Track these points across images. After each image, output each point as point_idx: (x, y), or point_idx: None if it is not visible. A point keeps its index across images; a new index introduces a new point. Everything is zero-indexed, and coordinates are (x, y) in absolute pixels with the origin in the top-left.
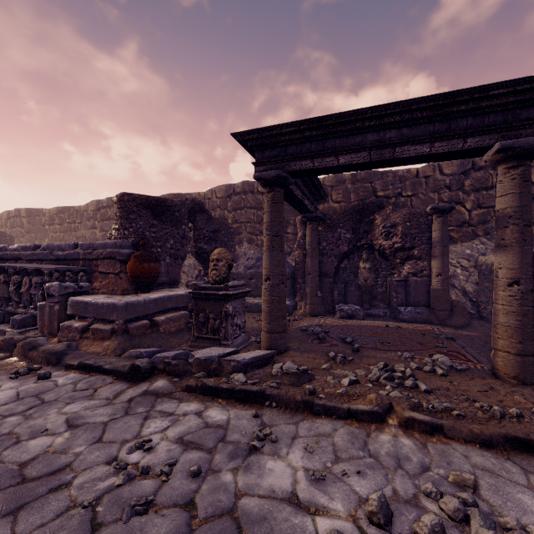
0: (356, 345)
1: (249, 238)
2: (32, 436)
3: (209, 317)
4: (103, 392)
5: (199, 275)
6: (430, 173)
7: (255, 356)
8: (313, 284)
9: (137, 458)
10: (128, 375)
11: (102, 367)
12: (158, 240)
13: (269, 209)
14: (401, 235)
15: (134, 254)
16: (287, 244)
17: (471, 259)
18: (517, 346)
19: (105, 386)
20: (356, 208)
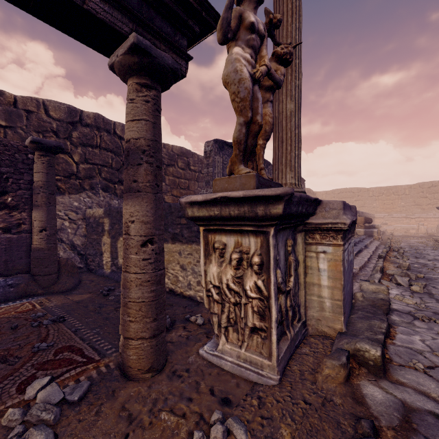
0: None
1: None
2: None
3: None
4: None
5: None
6: (34, 109)
7: None
8: None
9: None
10: None
11: None
12: None
13: None
14: None
15: None
16: None
17: (79, 212)
18: (152, 326)
19: None
20: None
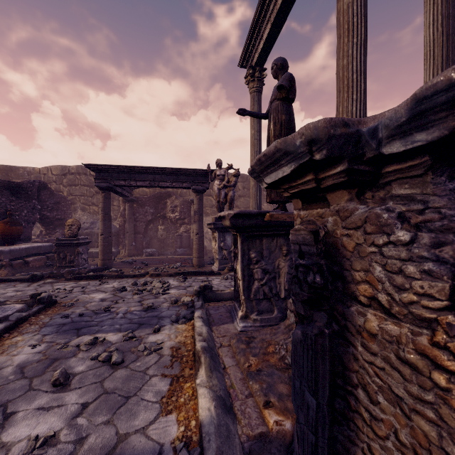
0: (146, 262)
1: (82, 207)
2: (3, 294)
3: (67, 255)
4: (20, 285)
5: (41, 235)
6: None
7: (97, 267)
8: (130, 238)
9: (58, 290)
10: (30, 279)
11: (10, 279)
12: (17, 211)
13: (103, 201)
14: (179, 212)
15: (4, 221)
16: (113, 212)
17: None
18: (198, 255)
19: (19, 284)
20: (156, 195)
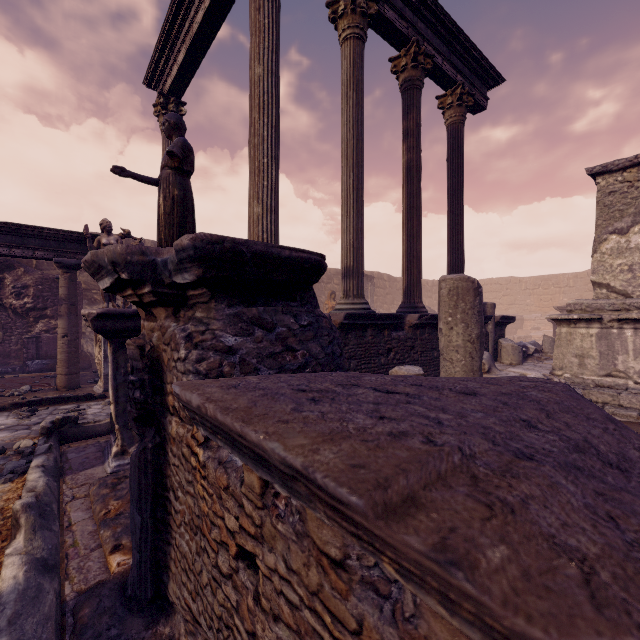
0: None
1: None
2: None
3: None
4: None
5: None
6: None
7: None
8: None
9: None
10: None
11: None
12: None
13: None
14: (33, 297)
15: None
16: None
17: None
18: (66, 370)
19: None
20: None
